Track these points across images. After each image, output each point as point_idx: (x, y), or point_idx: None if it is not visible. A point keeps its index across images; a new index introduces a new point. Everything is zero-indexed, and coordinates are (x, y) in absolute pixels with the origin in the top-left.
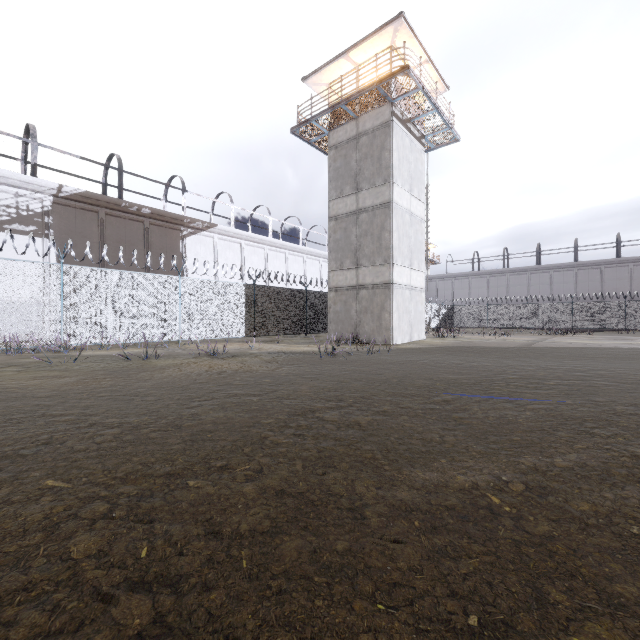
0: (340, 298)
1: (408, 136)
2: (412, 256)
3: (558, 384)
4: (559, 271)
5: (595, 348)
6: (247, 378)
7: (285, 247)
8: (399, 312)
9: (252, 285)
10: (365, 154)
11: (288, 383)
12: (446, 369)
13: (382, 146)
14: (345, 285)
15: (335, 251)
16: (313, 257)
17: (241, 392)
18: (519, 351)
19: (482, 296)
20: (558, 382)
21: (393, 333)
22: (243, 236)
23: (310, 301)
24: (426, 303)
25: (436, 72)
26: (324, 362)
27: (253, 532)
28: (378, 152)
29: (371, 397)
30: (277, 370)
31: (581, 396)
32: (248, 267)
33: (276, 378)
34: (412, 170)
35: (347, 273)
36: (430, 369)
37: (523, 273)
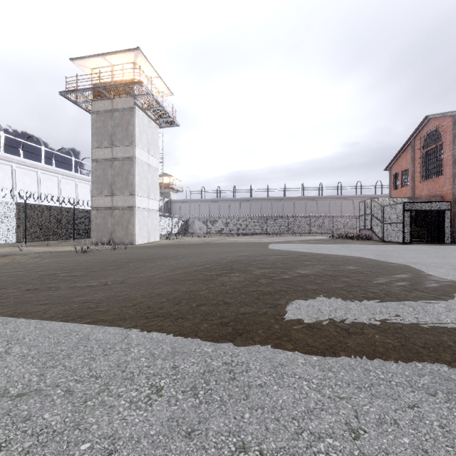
0: (100, 215)
1: (147, 118)
2: (150, 191)
3: (182, 256)
4: (243, 202)
5: (234, 242)
6: (16, 266)
7: (58, 172)
8: (140, 224)
9: (23, 203)
10: (118, 124)
11: (45, 265)
12: (147, 255)
13: (129, 122)
14: (104, 206)
15: (96, 183)
16: (84, 181)
17: (11, 271)
18: (199, 245)
19: (206, 214)
20: (183, 256)
21: (135, 237)
22: (14, 160)
23: (77, 216)
24: (169, 218)
25: (164, 84)
26: (78, 255)
27: (15, 295)
28: (126, 125)
29: (92, 267)
30: (40, 261)
31: (180, 259)
32: (20, 186)
33: (38, 264)
34: (150, 139)
35: (105, 198)
36: (139, 255)
37: (227, 202)
